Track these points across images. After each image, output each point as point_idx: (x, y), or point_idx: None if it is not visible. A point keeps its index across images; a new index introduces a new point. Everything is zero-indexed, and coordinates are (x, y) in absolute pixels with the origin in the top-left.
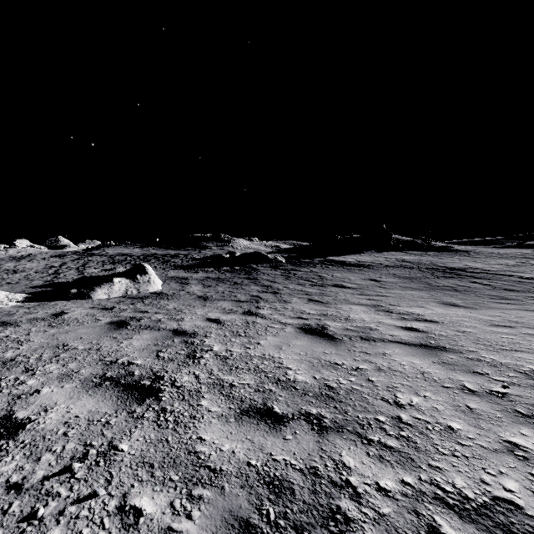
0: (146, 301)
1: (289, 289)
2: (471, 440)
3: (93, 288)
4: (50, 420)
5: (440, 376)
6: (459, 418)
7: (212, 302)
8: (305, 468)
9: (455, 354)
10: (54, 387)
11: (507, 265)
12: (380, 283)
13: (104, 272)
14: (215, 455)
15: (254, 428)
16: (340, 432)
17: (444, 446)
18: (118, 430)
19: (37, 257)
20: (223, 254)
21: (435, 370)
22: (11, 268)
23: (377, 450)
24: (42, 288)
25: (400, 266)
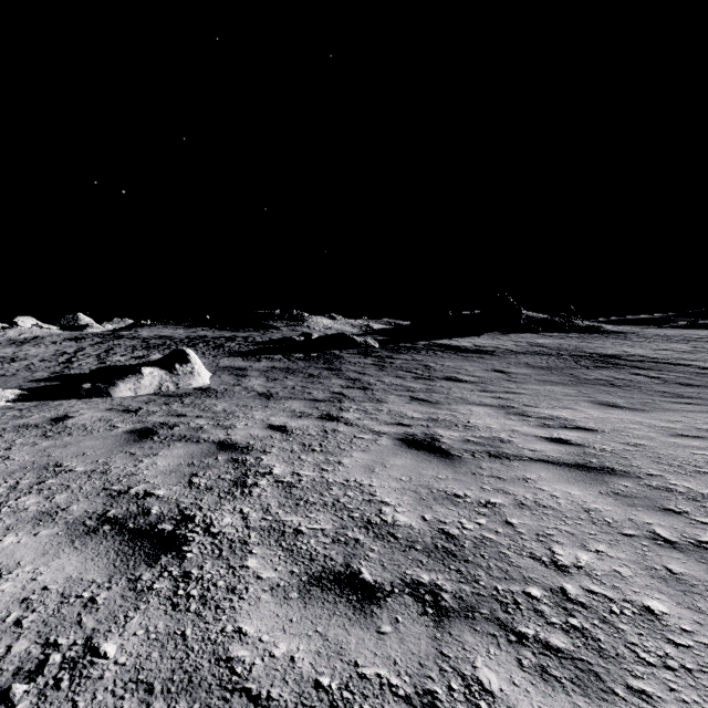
0: (186, 400)
1: (383, 384)
2: (688, 634)
3: (113, 382)
4: (1, 594)
5: (614, 516)
6: (659, 591)
7: (277, 401)
8: (415, 694)
9: (630, 479)
10: (23, 535)
11: (679, 351)
12: (508, 375)
13: (134, 360)
14: (261, 665)
15: (330, 611)
16: (469, 619)
17: (646, 648)
18: (105, 615)
19: (46, 340)
20: (295, 337)
21: (605, 505)
22: (8, 355)
23: (535, 655)
24: (47, 382)
25: (534, 352)
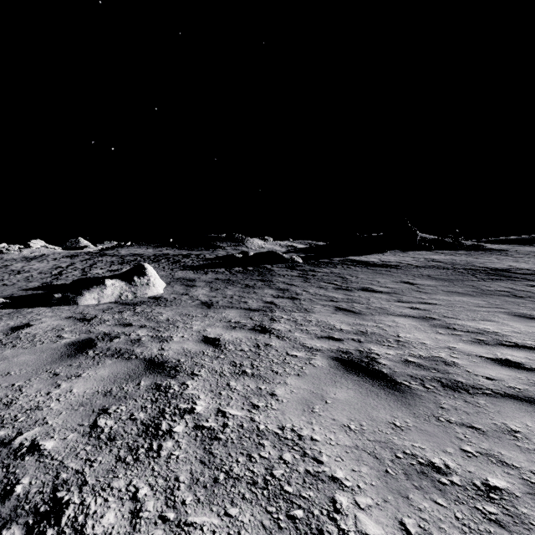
0: (138, 308)
1: (309, 294)
2: None
3: (80, 292)
4: None
5: None
6: None
7: (216, 310)
8: None
9: None
10: None
11: None
12: (416, 286)
13: (109, 273)
14: None
15: None
16: None
17: None
18: None
19: (49, 257)
20: (235, 254)
21: None
22: (17, 268)
23: None
24: (34, 290)
25: (433, 266)
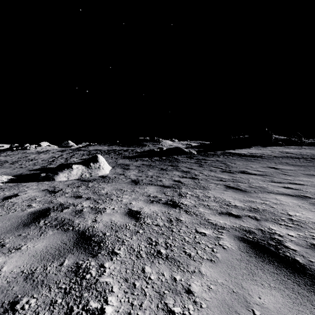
0: (90, 184)
1: (204, 175)
2: None
3: (57, 172)
4: None
5: None
6: None
7: (140, 186)
8: None
9: None
10: None
11: None
12: (280, 170)
13: (80, 160)
14: None
15: None
16: None
17: None
18: None
19: (50, 151)
20: (155, 149)
21: None
22: (31, 158)
23: None
24: (35, 171)
25: (287, 156)
